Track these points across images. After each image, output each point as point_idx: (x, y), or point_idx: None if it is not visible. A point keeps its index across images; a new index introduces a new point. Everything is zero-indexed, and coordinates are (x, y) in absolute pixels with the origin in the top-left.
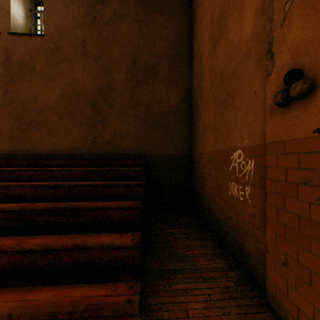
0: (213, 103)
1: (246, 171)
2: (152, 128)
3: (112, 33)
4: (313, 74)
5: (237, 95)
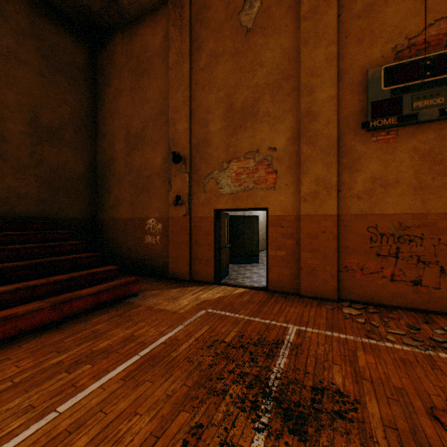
0: (130, 186)
1: (158, 229)
2: (58, 191)
3: (5, 72)
4: (183, 199)
5: (151, 190)
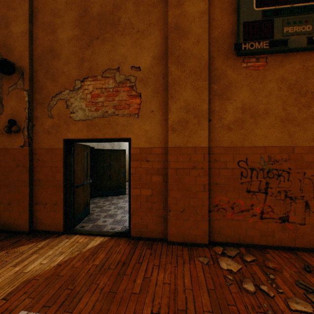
0: None
1: None
2: None
3: None
4: (20, 125)
5: None
